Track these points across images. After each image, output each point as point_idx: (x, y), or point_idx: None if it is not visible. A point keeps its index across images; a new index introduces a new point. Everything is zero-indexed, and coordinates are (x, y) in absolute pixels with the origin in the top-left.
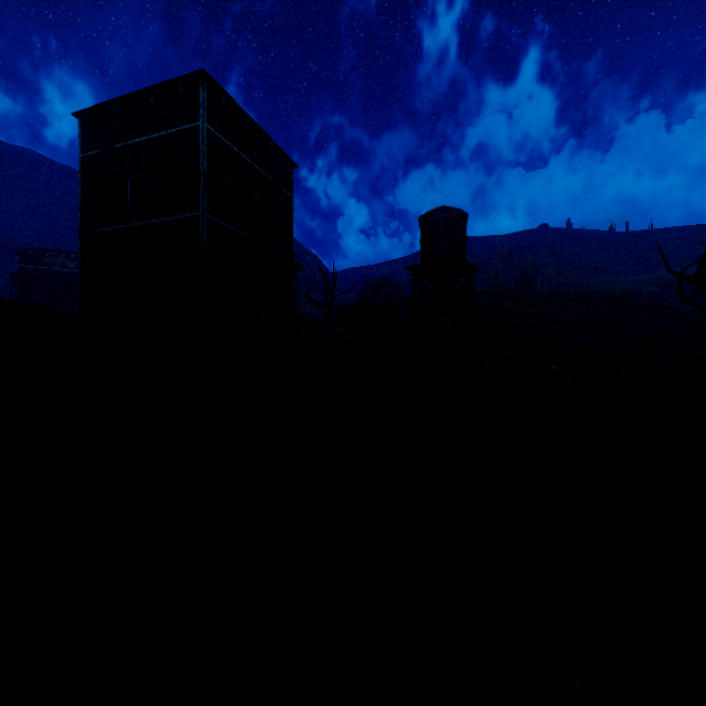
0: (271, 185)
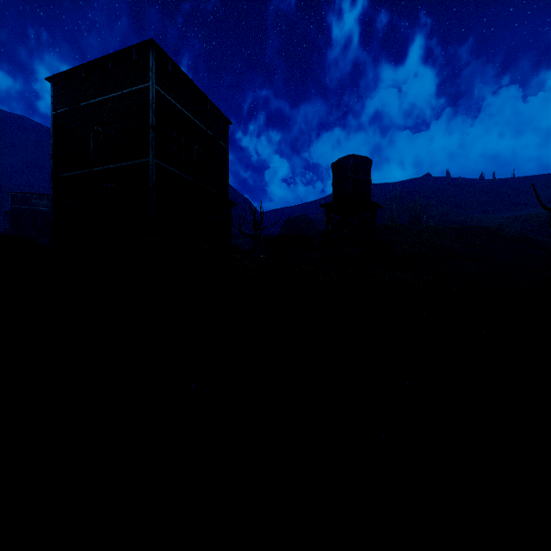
0: (210, 138)
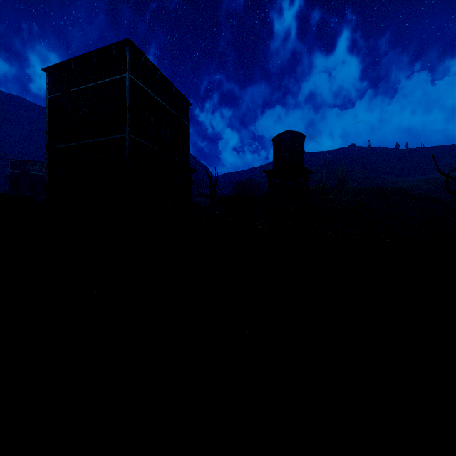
0: (174, 117)
